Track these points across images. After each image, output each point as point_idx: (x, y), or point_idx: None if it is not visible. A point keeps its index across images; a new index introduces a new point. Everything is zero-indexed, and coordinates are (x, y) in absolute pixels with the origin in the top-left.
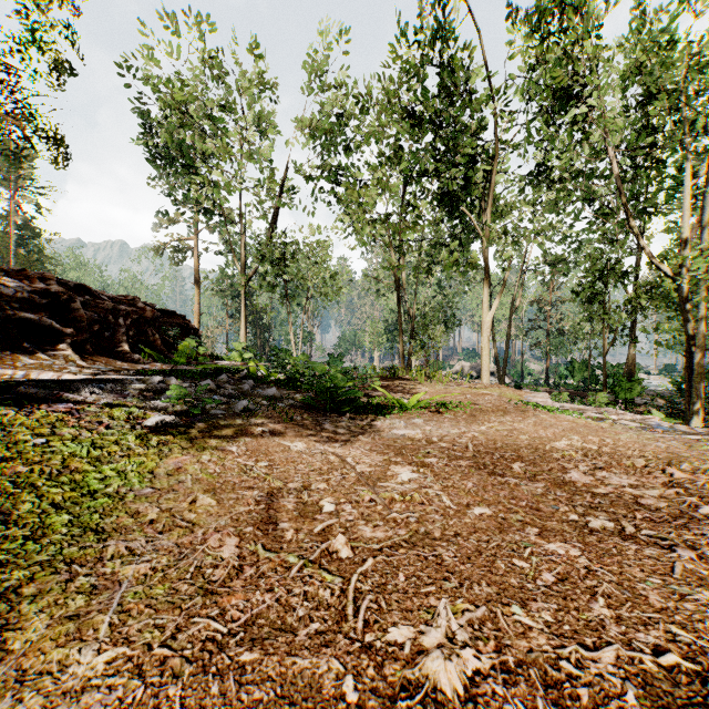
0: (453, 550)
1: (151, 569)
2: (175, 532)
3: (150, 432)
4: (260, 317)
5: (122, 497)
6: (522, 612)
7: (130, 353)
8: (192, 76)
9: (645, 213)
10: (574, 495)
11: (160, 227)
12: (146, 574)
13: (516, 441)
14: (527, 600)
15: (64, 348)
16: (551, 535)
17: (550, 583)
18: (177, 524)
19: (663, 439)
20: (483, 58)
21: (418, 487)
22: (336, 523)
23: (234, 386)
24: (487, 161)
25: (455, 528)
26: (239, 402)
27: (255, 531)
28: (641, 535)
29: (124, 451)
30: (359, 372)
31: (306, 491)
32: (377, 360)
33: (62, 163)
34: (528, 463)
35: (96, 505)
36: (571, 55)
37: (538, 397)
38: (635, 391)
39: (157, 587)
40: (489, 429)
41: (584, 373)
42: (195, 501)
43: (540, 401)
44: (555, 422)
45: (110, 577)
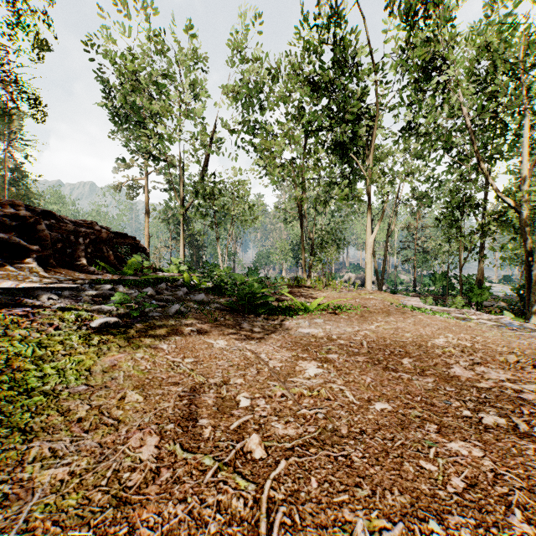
0: (361, 449)
1: (68, 474)
2: (100, 430)
3: (93, 332)
4: (196, 239)
5: (56, 395)
6: (440, 528)
7: (87, 266)
8: (142, 53)
9: (492, 158)
10: (461, 390)
11: (118, 170)
12: (63, 480)
13: (402, 338)
14: (443, 513)
15: (30, 261)
16: (450, 432)
17: (460, 489)
18: (104, 422)
19: (522, 336)
20: (367, 37)
21: (323, 382)
22: (250, 419)
23: (171, 292)
24: (370, 118)
25: (360, 425)
26: (173, 306)
27: (175, 428)
28: (534, 433)
29: (67, 350)
30: (271, 281)
31: (225, 386)
32: (284, 272)
33: (41, 119)
34: (416, 359)
35: (31, 404)
36: (436, 34)
37: (412, 300)
38: (484, 296)
39: (70, 497)
40: (377, 327)
41: (443, 282)
42: (124, 397)
43: (414, 304)
44: (431, 322)
45: (26, 484)
